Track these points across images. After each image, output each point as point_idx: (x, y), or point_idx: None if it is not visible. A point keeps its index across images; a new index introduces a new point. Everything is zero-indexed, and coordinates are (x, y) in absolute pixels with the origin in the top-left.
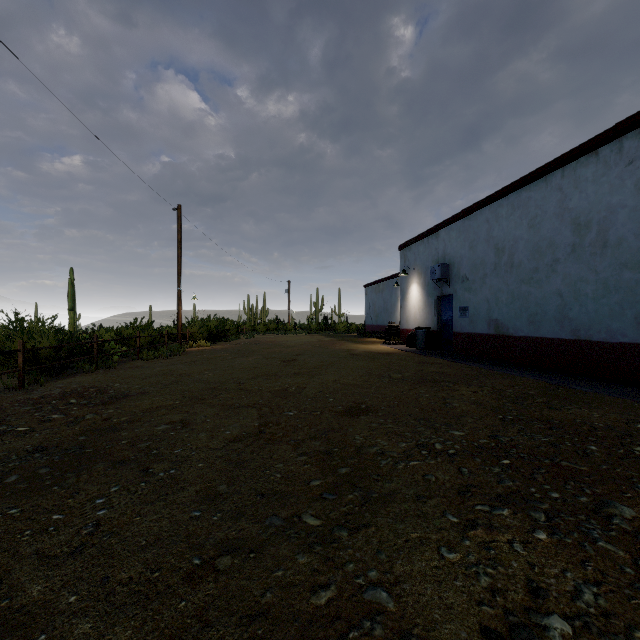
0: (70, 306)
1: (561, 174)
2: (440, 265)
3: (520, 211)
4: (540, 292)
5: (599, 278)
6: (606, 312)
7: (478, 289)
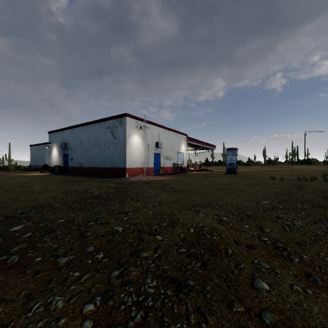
0: None
1: (93, 125)
2: (64, 143)
3: (85, 132)
4: (89, 155)
5: (99, 152)
6: (100, 160)
7: (76, 153)
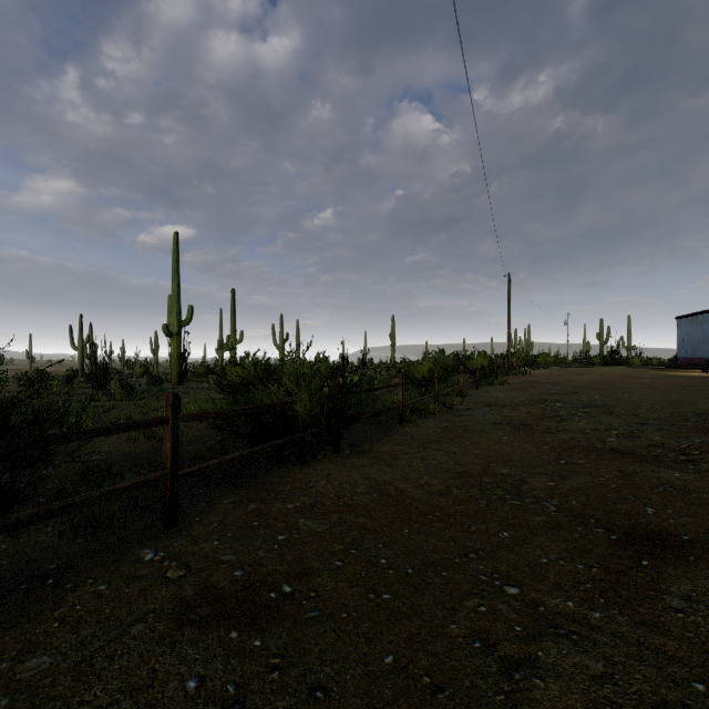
0: (393, 343)
1: None
2: None
3: None
4: None
5: None
6: None
7: None
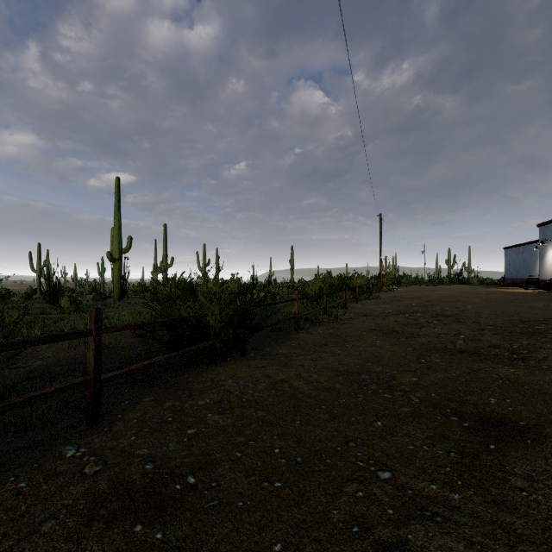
0: (292, 267)
1: None
2: None
3: None
4: None
5: None
6: None
7: None
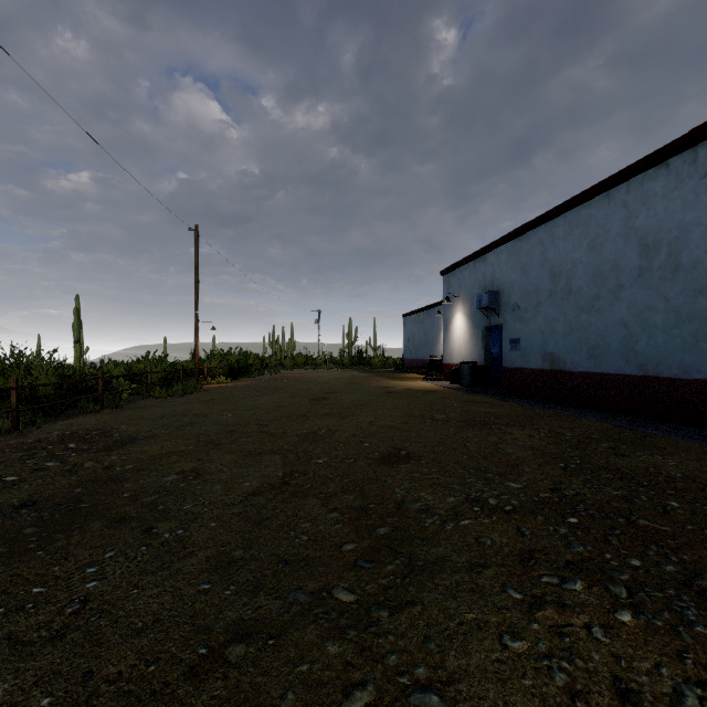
0: (76, 338)
1: (626, 189)
2: (488, 292)
3: (579, 231)
4: (602, 322)
5: (670, 306)
6: (678, 344)
7: (531, 319)
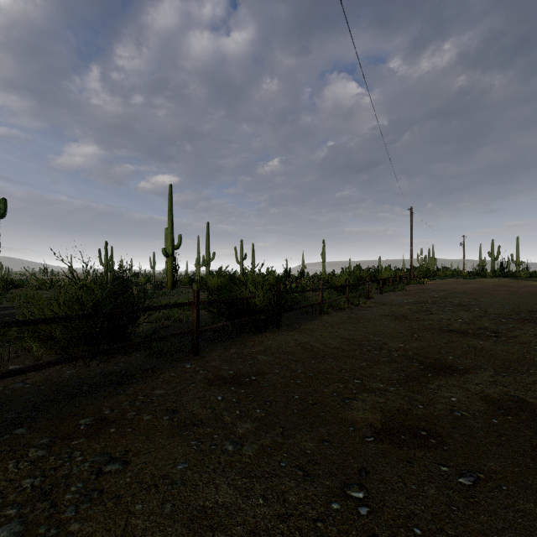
0: (324, 260)
1: None
2: None
3: None
4: None
5: None
6: None
7: None
